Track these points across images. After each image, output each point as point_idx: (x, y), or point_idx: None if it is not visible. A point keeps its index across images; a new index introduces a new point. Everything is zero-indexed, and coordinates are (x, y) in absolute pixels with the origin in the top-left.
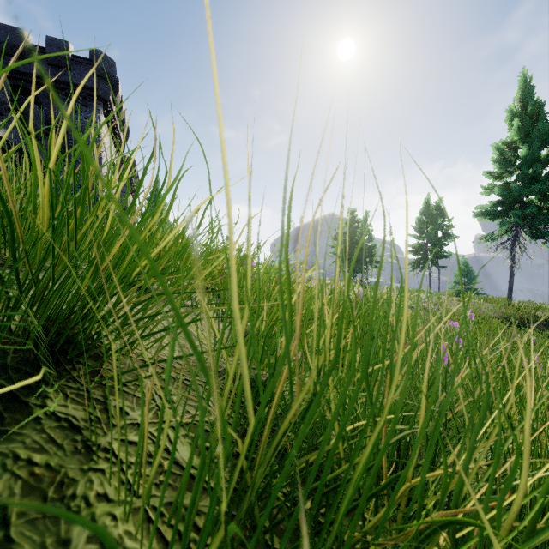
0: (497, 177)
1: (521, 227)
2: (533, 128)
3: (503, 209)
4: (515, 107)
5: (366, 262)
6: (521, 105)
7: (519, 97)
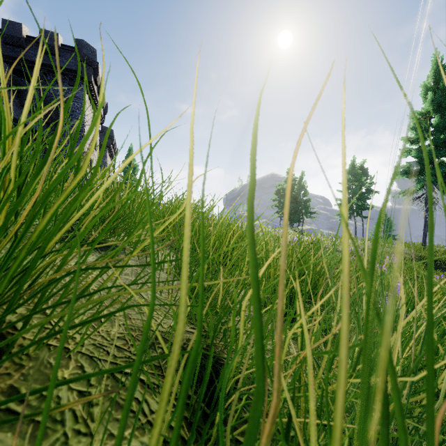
0: (414, 142)
1: (434, 184)
2: (444, 100)
3: (419, 169)
4: (428, 83)
5: (302, 213)
6: (434, 81)
7: (432, 74)
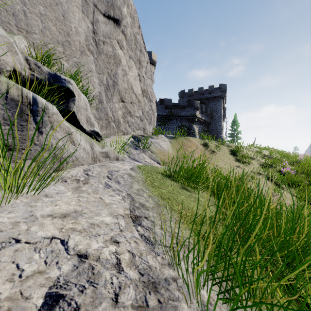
0: None
1: None
2: None
3: None
4: None
5: None
6: None
7: None
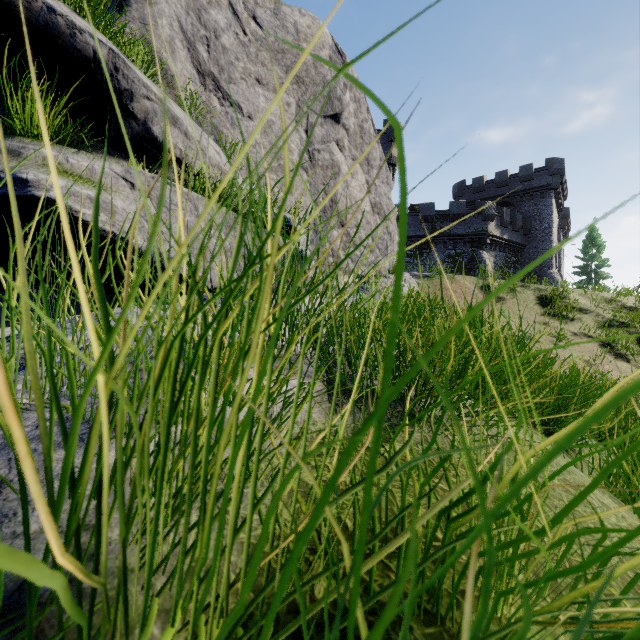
0: None
1: None
2: None
3: None
4: None
5: None
6: None
7: None
